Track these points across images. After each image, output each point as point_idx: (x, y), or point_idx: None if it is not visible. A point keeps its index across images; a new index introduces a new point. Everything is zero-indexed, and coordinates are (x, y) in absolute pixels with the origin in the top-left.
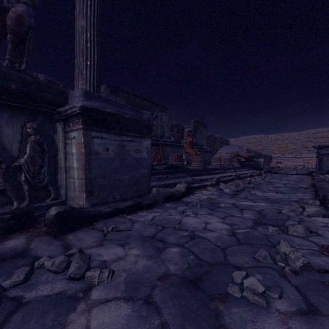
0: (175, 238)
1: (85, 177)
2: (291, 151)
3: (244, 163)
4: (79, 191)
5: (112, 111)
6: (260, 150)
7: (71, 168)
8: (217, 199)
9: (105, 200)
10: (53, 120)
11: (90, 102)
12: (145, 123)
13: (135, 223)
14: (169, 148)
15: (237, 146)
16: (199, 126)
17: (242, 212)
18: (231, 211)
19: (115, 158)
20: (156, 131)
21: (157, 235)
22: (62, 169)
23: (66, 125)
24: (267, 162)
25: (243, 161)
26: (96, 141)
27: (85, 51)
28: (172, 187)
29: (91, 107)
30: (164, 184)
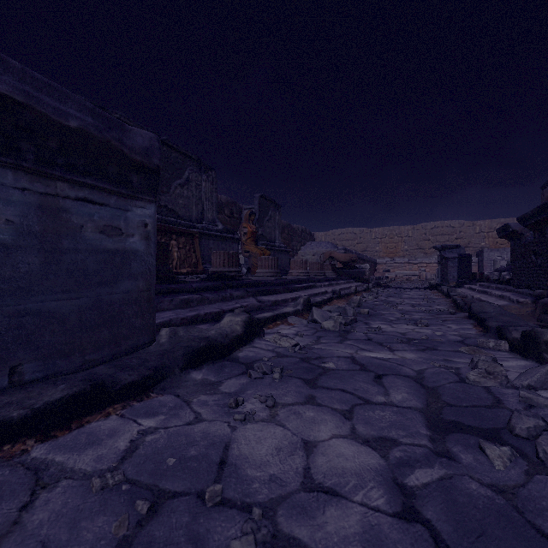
0: None
1: None
2: (402, 253)
3: (342, 271)
4: None
5: None
6: (360, 251)
7: None
8: (313, 346)
9: None
10: None
11: None
12: (135, 159)
13: (44, 494)
14: (213, 243)
15: (329, 243)
16: (268, 206)
17: (382, 384)
18: (358, 385)
19: (21, 245)
20: (187, 209)
21: None
22: None
23: None
24: (370, 269)
25: (340, 268)
26: None
27: None
28: (215, 323)
29: None
30: (195, 316)
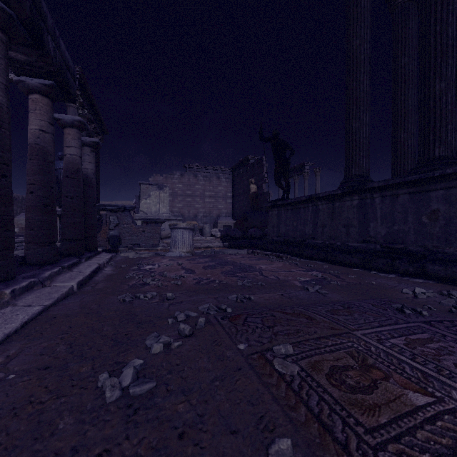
0: None
1: None
2: None
3: None
4: None
5: None
6: None
7: None
8: None
9: None
10: None
11: None
12: None
13: None
14: None
15: None
16: None
17: None
18: None
19: None
20: None
21: None
22: None
23: None
24: None
25: None
26: None
27: None
28: None
29: None
30: None
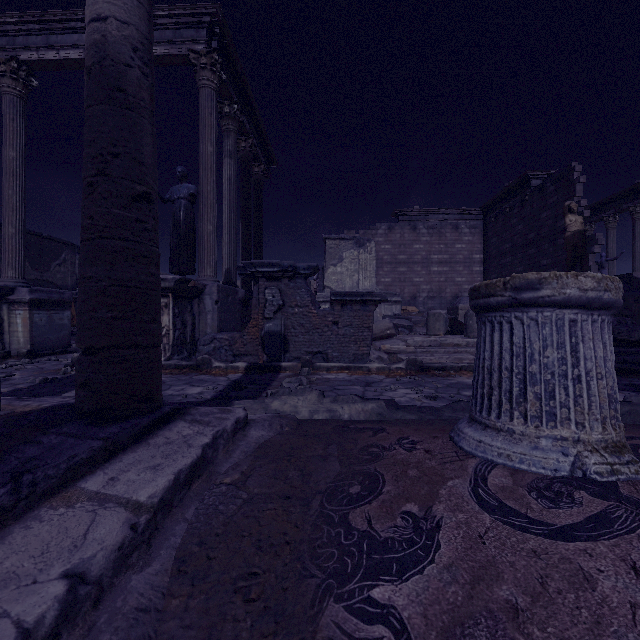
0: None
1: (30, 336)
2: None
3: None
4: (25, 344)
5: (46, 298)
6: None
7: (15, 331)
8: None
9: (41, 350)
10: (1, 303)
11: (33, 295)
12: (67, 301)
13: (67, 356)
14: None
15: None
16: None
17: None
18: None
19: (46, 325)
20: (64, 281)
21: None
22: (7, 332)
23: (10, 306)
24: None
25: None
26: (36, 316)
27: (15, 250)
28: None
29: (35, 298)
30: None
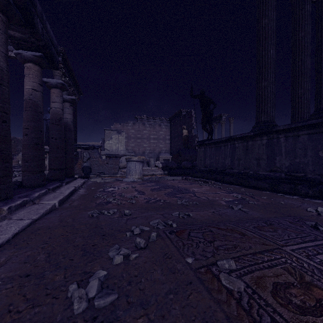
0: None
1: None
2: None
3: None
4: None
5: None
6: None
7: None
8: None
9: None
10: None
11: None
12: None
13: None
14: None
15: None
16: None
17: None
18: None
19: None
20: None
21: None
22: None
23: None
24: None
25: None
26: None
27: None
28: None
29: None
30: None
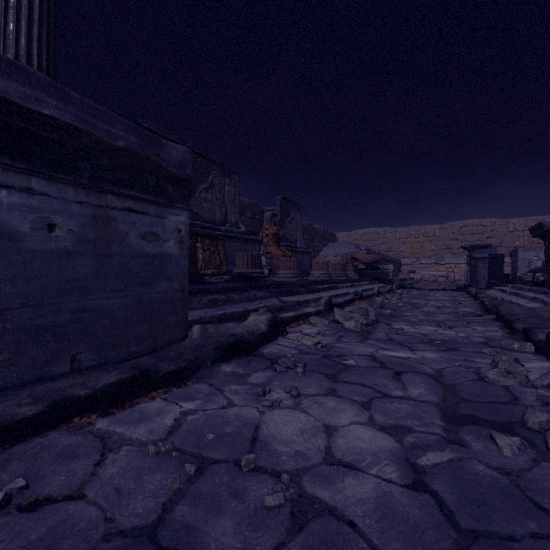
0: (235, 526)
1: None
2: (429, 254)
3: (364, 272)
4: None
5: (65, 117)
6: (384, 252)
7: None
8: (334, 345)
9: (42, 371)
10: None
11: None
12: (171, 171)
13: (111, 455)
14: (236, 245)
15: (351, 243)
16: (289, 207)
17: (401, 380)
18: (377, 380)
19: (79, 251)
20: (211, 212)
21: (174, 513)
22: None
23: None
24: (395, 270)
25: (363, 269)
26: (7, 197)
27: None
28: (240, 321)
29: None
30: (222, 315)
